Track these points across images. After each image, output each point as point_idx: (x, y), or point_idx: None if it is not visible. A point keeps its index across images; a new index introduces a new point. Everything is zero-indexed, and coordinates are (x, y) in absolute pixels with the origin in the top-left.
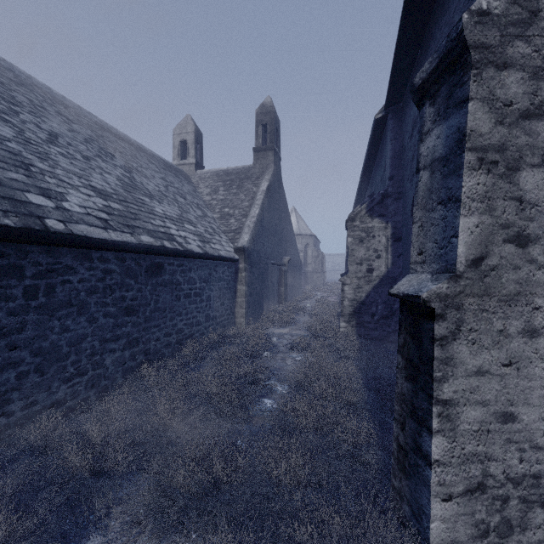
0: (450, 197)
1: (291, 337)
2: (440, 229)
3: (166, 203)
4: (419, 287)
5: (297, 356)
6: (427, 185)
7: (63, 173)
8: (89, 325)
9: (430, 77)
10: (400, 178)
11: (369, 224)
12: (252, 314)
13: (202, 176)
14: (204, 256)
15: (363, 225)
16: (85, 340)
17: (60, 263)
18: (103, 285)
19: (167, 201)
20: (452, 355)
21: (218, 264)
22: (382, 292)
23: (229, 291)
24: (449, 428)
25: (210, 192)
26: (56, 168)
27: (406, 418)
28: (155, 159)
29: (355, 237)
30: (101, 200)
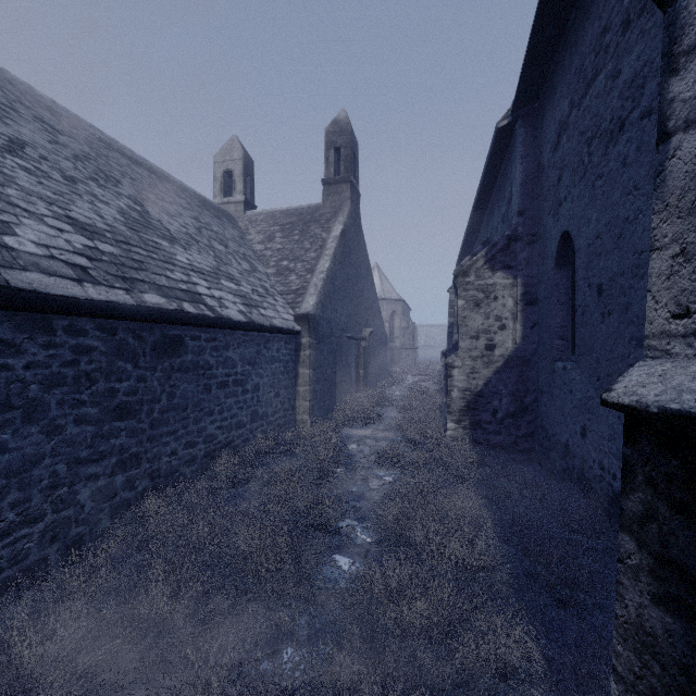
0: None
1: (376, 443)
2: None
3: (195, 250)
4: None
5: (386, 474)
6: None
7: (19, 195)
8: (47, 439)
9: None
10: (535, 213)
11: (489, 280)
12: (320, 409)
13: (253, 218)
14: (248, 326)
15: (480, 282)
16: (39, 464)
17: None
18: (74, 372)
19: (198, 248)
20: None
21: (271, 338)
22: (509, 379)
23: (288, 377)
24: None
25: (263, 239)
26: (7, 187)
27: None
28: (188, 193)
29: (469, 299)
30: (82, 238)
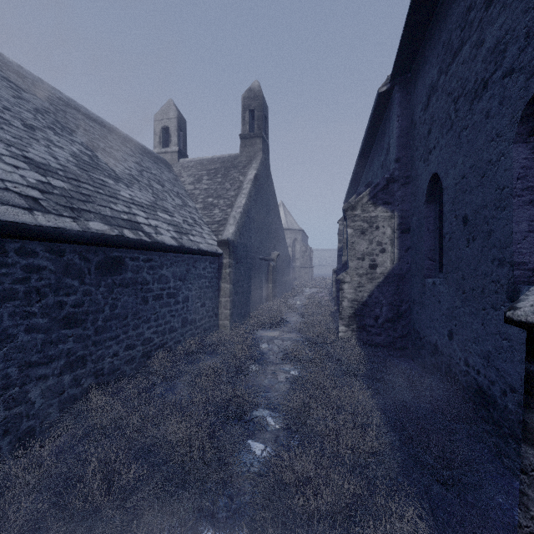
0: None
1: (282, 343)
2: None
3: (136, 188)
4: None
5: (291, 369)
6: None
7: None
8: None
9: None
10: (408, 160)
11: (372, 213)
12: (238, 315)
13: (185, 165)
14: (179, 249)
15: (365, 214)
16: None
17: None
18: (25, 287)
19: (139, 186)
20: None
21: (198, 259)
22: (388, 292)
23: (212, 290)
24: None
25: (193, 181)
26: None
27: None
28: (132, 144)
29: (356, 228)
30: (36, 174)
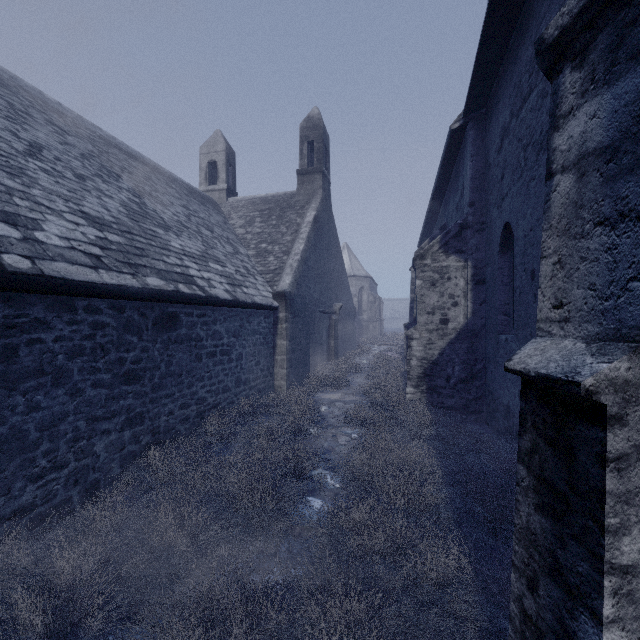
0: (626, 212)
1: (345, 405)
2: (602, 267)
3: (186, 236)
4: (570, 365)
5: (353, 432)
6: (571, 196)
7: (42, 194)
8: (71, 400)
9: (578, 21)
10: (483, 205)
11: (443, 263)
12: (296, 375)
13: (235, 204)
14: (233, 303)
15: (435, 264)
16: (64, 420)
17: (26, 316)
18: (91, 344)
19: (188, 234)
20: (637, 487)
21: (252, 314)
22: (460, 349)
23: (267, 347)
24: (632, 616)
25: (244, 224)
26: (32, 188)
27: (540, 575)
28: (177, 183)
29: (426, 279)
30: (94, 230)
